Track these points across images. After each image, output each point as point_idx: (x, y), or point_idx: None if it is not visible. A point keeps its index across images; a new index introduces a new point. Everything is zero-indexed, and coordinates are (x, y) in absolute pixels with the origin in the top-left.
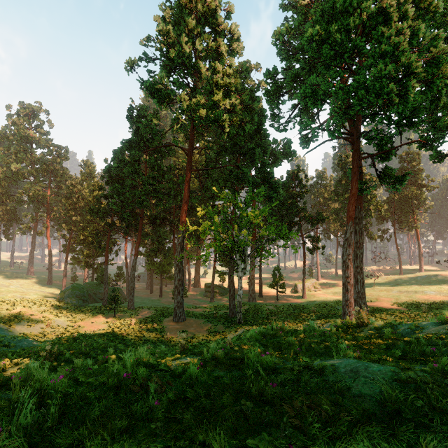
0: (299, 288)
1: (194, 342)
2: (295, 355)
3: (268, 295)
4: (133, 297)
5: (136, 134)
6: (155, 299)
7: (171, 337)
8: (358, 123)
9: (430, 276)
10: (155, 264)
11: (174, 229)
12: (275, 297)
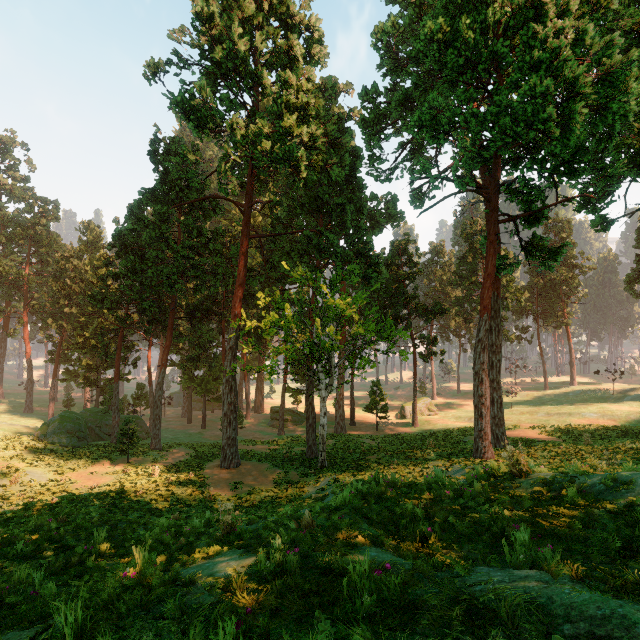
0: (407, 412)
1: (253, 501)
2: (422, 539)
3: (363, 423)
4: (159, 431)
5: (163, 180)
6: (194, 433)
7: (217, 494)
8: (496, 170)
9: (586, 391)
10: (194, 380)
11: (224, 326)
12: (373, 425)
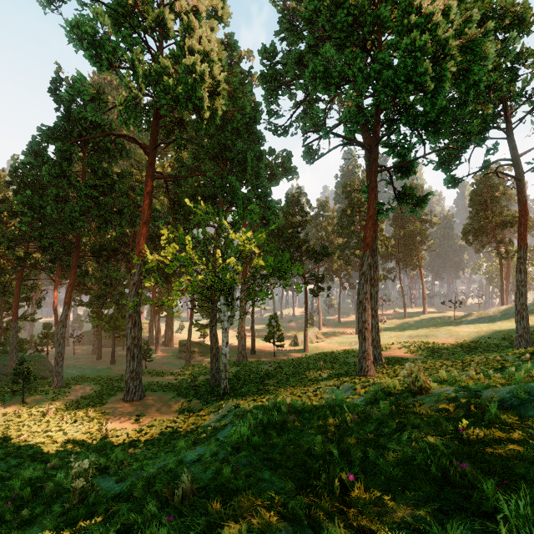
0: (299, 340)
1: (153, 434)
2: (341, 490)
3: (262, 351)
4: (61, 369)
5: (65, 119)
6: (102, 368)
7: (115, 429)
8: (376, 125)
9: (435, 318)
10: (103, 318)
11: (132, 266)
12: (271, 352)
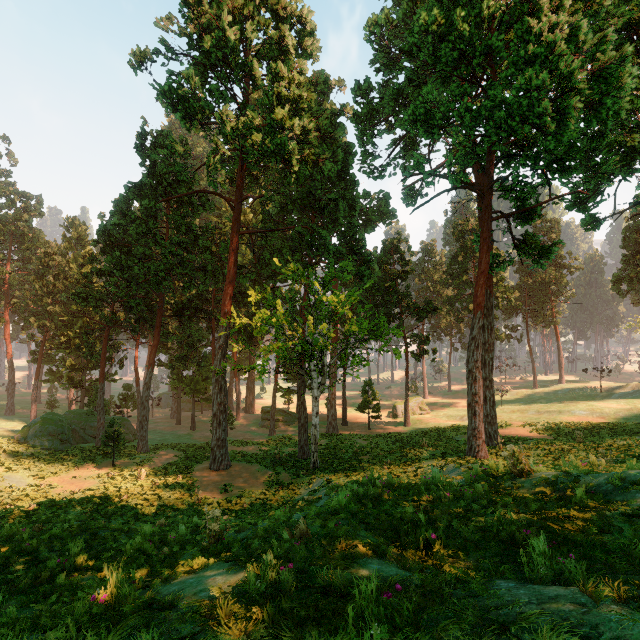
0: (399, 411)
1: (243, 505)
2: (425, 547)
3: (355, 422)
4: (146, 433)
5: (150, 174)
6: (183, 434)
7: (206, 497)
8: (489, 166)
9: (574, 389)
10: (183, 380)
11: (214, 325)
12: (366, 424)
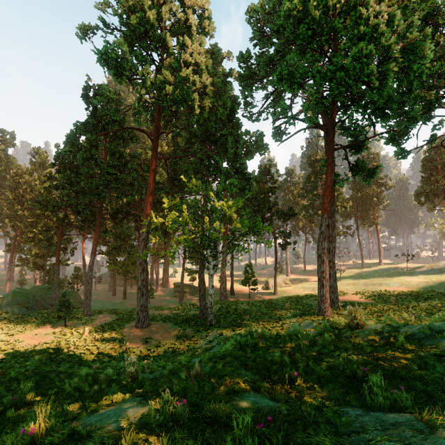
0: (270, 285)
1: (159, 352)
2: (290, 381)
3: (240, 293)
4: (90, 302)
5: (93, 116)
6: (117, 302)
7: (132, 347)
8: (333, 112)
9: (389, 269)
10: (117, 264)
11: (139, 224)
12: (247, 294)
